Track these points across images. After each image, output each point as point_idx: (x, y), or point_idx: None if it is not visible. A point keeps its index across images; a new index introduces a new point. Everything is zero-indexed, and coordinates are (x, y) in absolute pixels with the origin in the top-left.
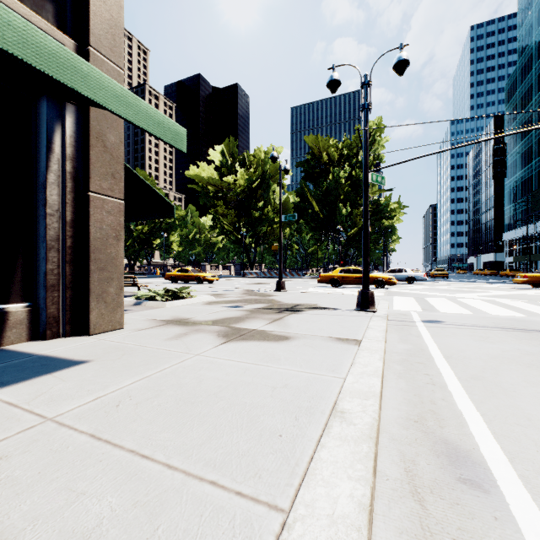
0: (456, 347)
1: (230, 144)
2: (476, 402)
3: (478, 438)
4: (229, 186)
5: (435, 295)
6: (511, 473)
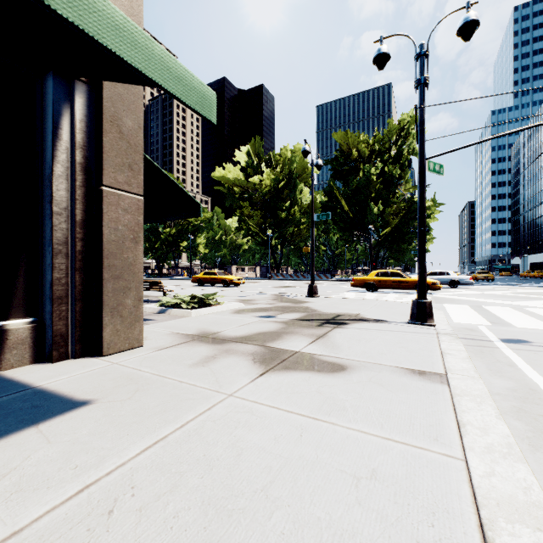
0: None
1: (256, 144)
2: None
3: None
4: (254, 187)
5: (493, 303)
6: None
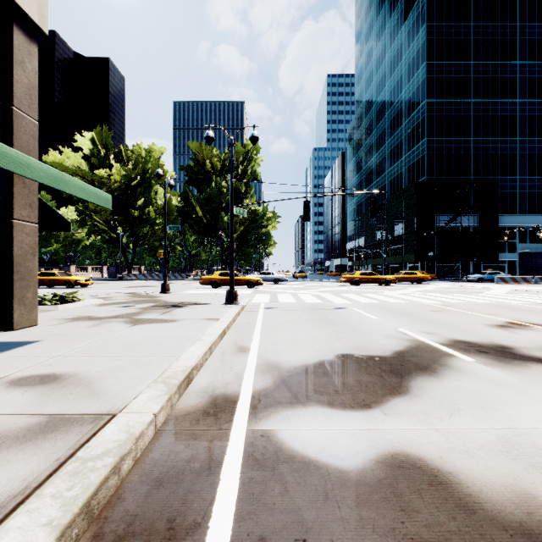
0: (272, 319)
1: (103, 133)
2: (262, 335)
3: (253, 343)
4: (102, 180)
5: (286, 292)
6: (256, 348)
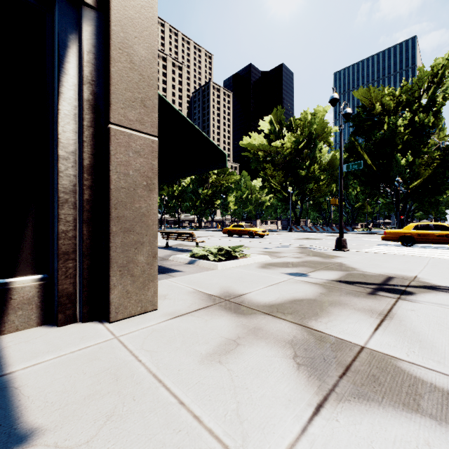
0: None
1: (278, 113)
2: None
3: None
4: (276, 150)
5: None
6: None
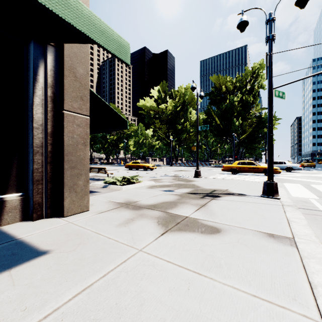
0: None
1: (163, 85)
2: None
3: None
4: (162, 111)
5: (317, 182)
6: None
